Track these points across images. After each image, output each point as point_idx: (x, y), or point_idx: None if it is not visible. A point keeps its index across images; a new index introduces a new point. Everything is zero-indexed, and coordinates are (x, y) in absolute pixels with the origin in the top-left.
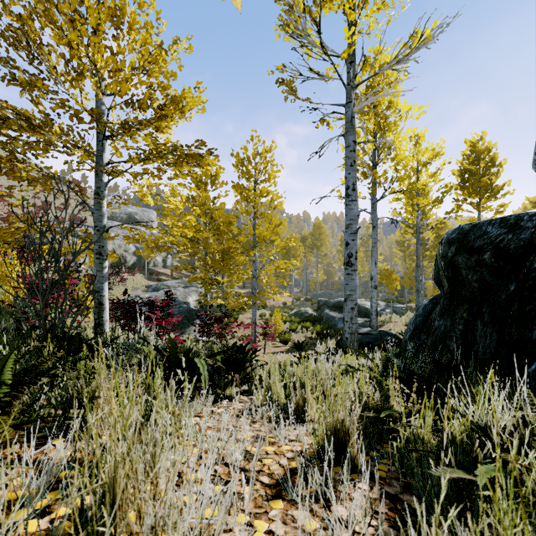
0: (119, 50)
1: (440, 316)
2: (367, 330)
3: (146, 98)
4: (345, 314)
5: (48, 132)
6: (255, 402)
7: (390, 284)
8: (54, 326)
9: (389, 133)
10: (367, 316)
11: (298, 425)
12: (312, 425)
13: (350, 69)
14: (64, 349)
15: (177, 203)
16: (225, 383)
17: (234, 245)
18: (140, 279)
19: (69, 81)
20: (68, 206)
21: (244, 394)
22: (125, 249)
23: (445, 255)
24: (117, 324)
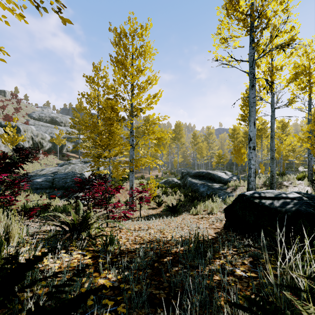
0: None
1: None
2: (276, 192)
3: None
4: None
5: None
6: None
7: (239, 157)
8: None
9: None
10: (220, 183)
11: None
12: None
13: None
14: None
15: None
16: None
17: (111, 115)
18: (53, 159)
19: None
20: (4, 109)
21: None
22: (42, 138)
23: None
24: None
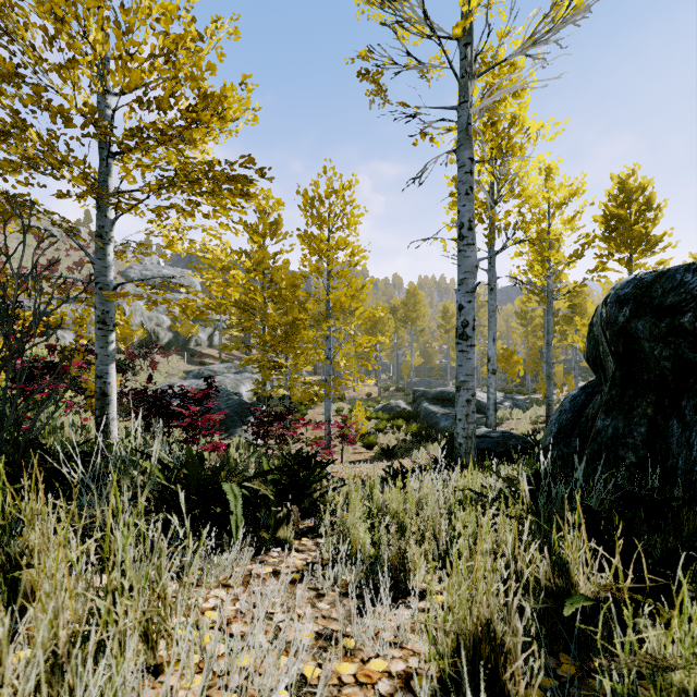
0: (126, 20)
1: (606, 413)
2: (484, 431)
3: (167, 93)
4: (457, 409)
5: (22, 142)
6: (324, 552)
7: (510, 368)
8: (1, 429)
9: (512, 160)
10: (479, 412)
11: (398, 613)
12: (431, 633)
13: (465, 55)
14: (6, 469)
15: (218, 251)
16: (277, 519)
17: (300, 316)
18: (177, 362)
19: (56, 69)
20: (82, 266)
21: (308, 536)
22: (157, 323)
23: (612, 321)
24: (141, 423)
